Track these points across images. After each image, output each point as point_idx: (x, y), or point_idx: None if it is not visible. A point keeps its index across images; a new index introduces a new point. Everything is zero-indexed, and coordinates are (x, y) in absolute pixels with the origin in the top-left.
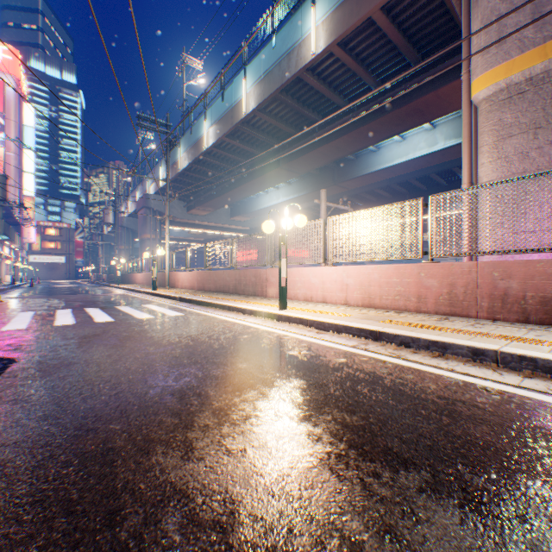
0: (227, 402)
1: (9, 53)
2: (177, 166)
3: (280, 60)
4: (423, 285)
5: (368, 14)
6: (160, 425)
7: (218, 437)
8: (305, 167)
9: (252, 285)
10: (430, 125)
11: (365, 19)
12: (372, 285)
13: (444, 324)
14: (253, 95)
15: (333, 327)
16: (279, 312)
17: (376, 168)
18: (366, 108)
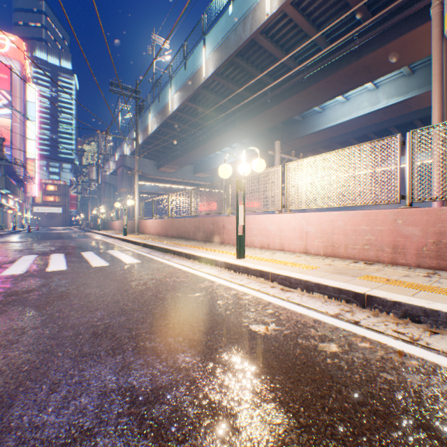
0: None
1: (16, 42)
2: (147, 129)
3: (236, 26)
4: (400, 233)
5: None
6: None
7: None
8: (258, 127)
9: (210, 231)
10: (373, 85)
11: None
12: (335, 233)
13: (444, 283)
14: (211, 61)
15: (301, 284)
16: (237, 262)
17: (321, 127)
18: (316, 67)
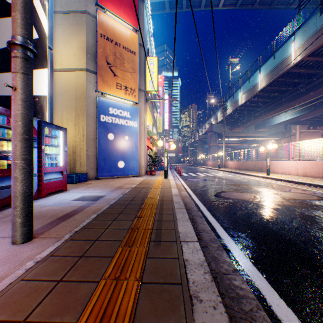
0: (244, 184)
1: (160, 78)
2: (225, 112)
3: (277, 65)
4: None
5: (320, 44)
6: (234, 184)
7: (242, 185)
8: (299, 103)
9: (260, 167)
10: None
11: (319, 46)
12: (306, 168)
13: (320, 181)
14: (263, 81)
15: (279, 179)
16: (265, 176)
17: None
18: None
